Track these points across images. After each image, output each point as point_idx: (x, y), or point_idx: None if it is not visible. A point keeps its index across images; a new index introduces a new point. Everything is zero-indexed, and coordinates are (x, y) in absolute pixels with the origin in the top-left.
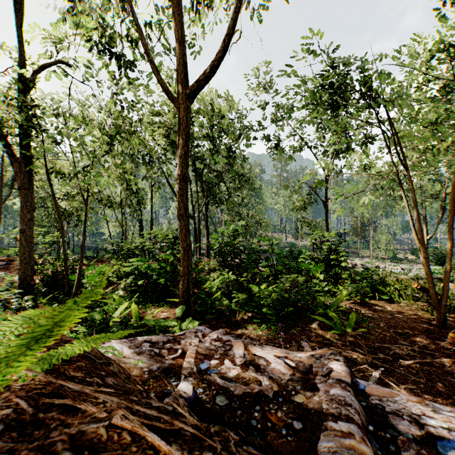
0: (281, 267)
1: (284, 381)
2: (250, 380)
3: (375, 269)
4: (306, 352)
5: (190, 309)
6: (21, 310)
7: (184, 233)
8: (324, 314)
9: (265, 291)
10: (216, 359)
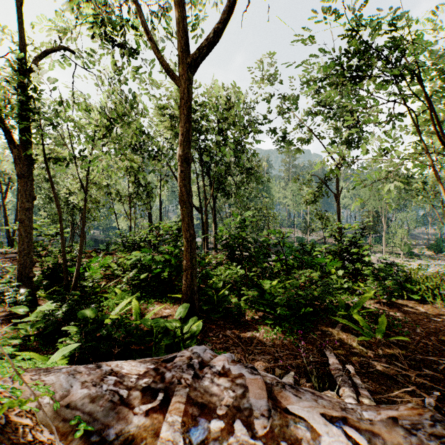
0: (292, 262)
1: None
2: None
3: (401, 265)
4: (377, 410)
5: (194, 307)
6: (17, 304)
7: (187, 222)
8: (347, 316)
9: (277, 288)
10: (220, 417)
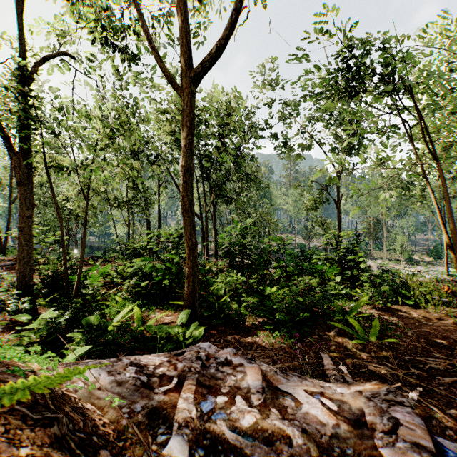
0: (292, 269)
1: (326, 438)
2: (274, 435)
3: (397, 271)
4: (348, 387)
5: (195, 314)
6: (18, 312)
7: (189, 230)
8: (343, 320)
9: (277, 294)
10: (224, 394)
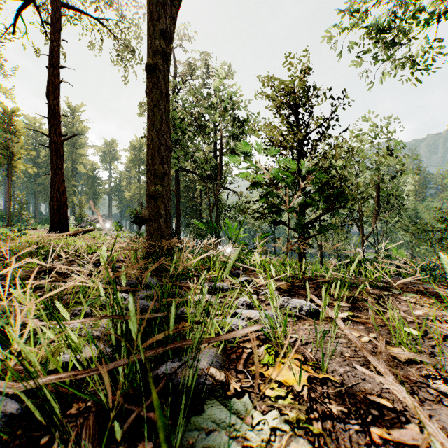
0: None
1: None
2: None
3: None
4: None
5: None
6: None
7: None
8: None
9: None
10: None
